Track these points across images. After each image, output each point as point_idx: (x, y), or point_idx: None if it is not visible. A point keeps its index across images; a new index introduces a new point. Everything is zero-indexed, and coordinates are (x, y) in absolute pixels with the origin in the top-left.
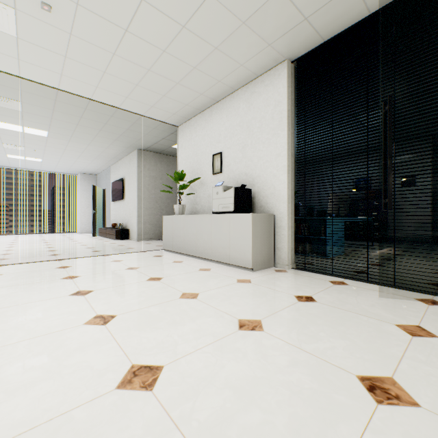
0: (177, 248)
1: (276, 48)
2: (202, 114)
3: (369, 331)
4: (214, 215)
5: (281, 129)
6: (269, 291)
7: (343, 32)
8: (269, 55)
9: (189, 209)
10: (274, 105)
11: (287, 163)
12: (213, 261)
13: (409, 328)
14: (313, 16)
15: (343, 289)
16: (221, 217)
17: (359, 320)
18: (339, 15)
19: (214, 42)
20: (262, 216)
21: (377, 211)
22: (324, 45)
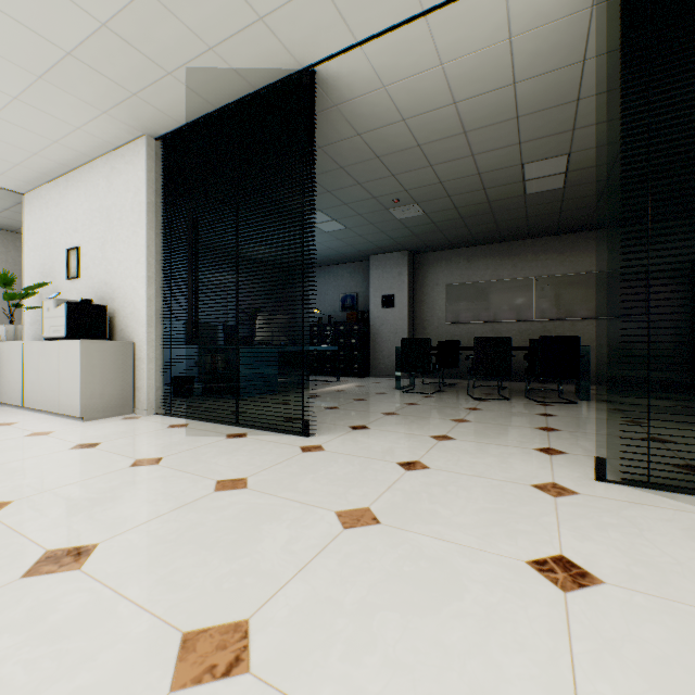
0: (0, 395)
1: (119, 119)
2: (57, 183)
3: (89, 468)
4: (43, 342)
5: (141, 227)
6: (51, 443)
7: (199, 120)
8: (114, 124)
9: (40, 331)
10: (134, 192)
11: (146, 273)
12: (44, 412)
13: (145, 461)
14: (143, 94)
15: (165, 432)
16: (51, 346)
17: (103, 460)
18: (179, 101)
19: (6, 89)
20: (106, 344)
21: (356, 338)
22: (187, 129)
